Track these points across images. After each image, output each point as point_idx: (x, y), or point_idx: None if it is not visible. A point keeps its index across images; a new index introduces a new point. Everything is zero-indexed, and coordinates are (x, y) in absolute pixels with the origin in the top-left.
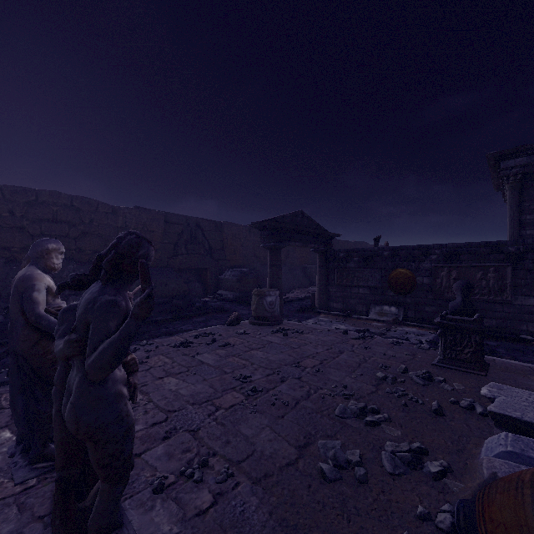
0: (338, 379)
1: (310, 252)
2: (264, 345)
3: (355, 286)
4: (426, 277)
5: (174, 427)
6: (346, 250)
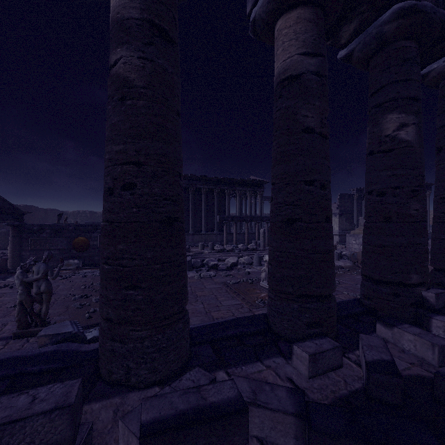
0: (65, 293)
1: None
2: (3, 295)
3: (47, 249)
4: (96, 241)
5: (4, 323)
6: (40, 225)
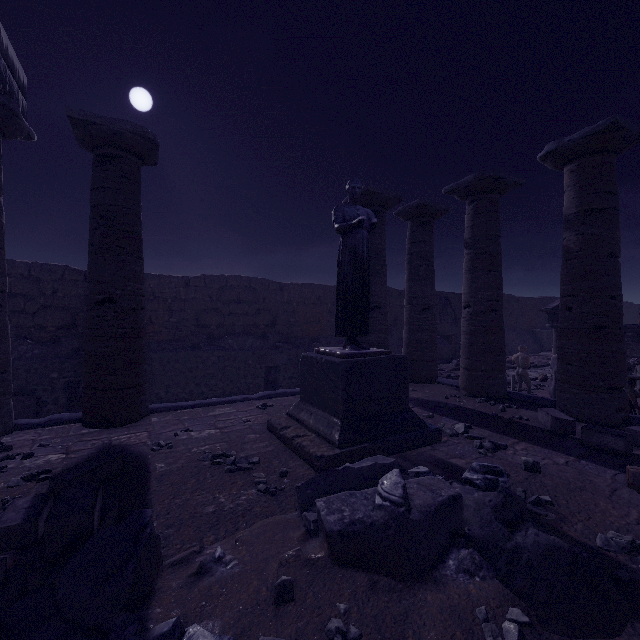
0: None
1: (537, 315)
2: None
3: (627, 357)
4: None
5: None
6: None
